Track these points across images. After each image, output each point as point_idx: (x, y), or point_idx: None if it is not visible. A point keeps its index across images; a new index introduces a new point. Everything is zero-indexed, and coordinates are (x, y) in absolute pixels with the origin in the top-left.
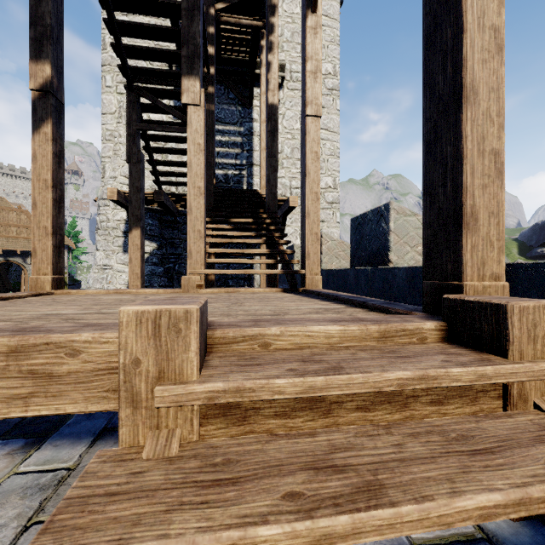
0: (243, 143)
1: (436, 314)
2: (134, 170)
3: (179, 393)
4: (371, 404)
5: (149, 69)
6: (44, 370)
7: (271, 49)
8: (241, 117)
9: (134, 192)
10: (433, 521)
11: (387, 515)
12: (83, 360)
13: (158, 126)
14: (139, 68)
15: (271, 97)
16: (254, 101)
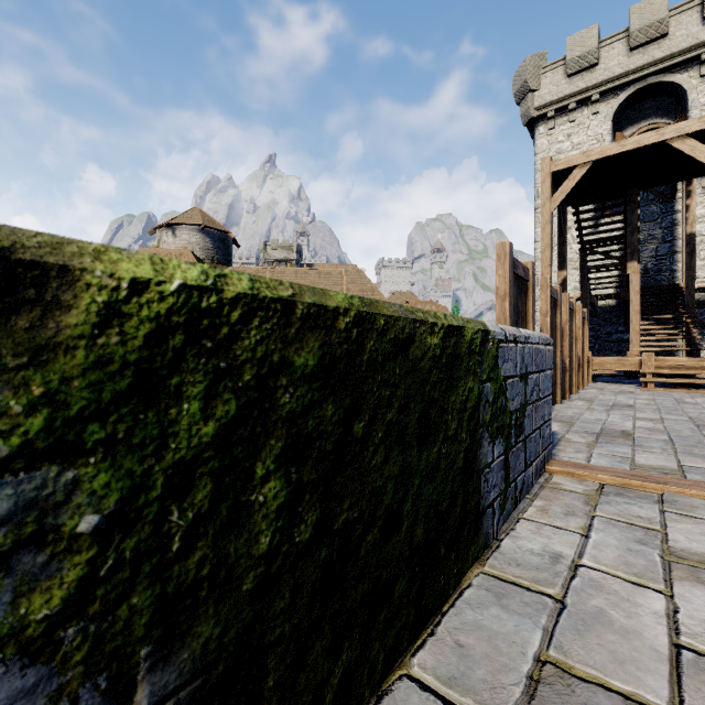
0: (664, 235)
1: None
2: (584, 294)
3: (652, 363)
4: (688, 369)
5: (595, 239)
6: (623, 363)
7: (689, 196)
8: (662, 213)
9: (584, 306)
10: (687, 373)
11: (680, 371)
12: (629, 362)
13: (599, 267)
14: (589, 240)
15: (689, 229)
16: (677, 195)
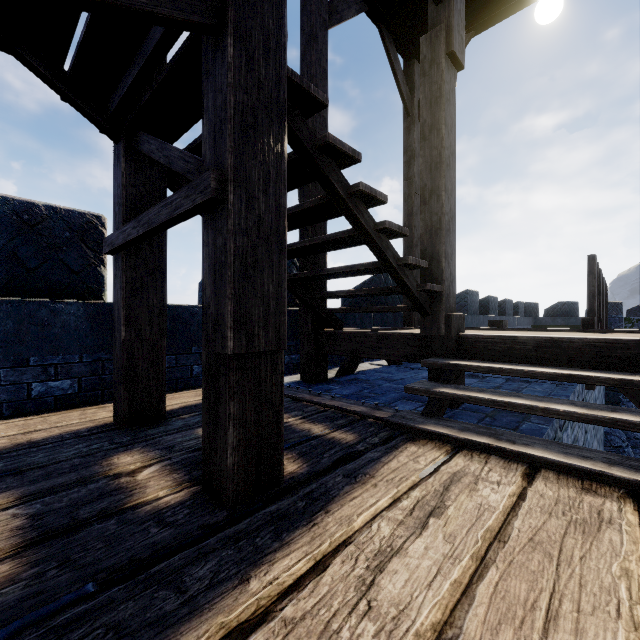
0: None
1: (417, 326)
2: None
3: None
4: None
5: None
6: None
7: None
8: None
9: None
10: None
11: None
12: None
13: None
14: None
15: None
16: None
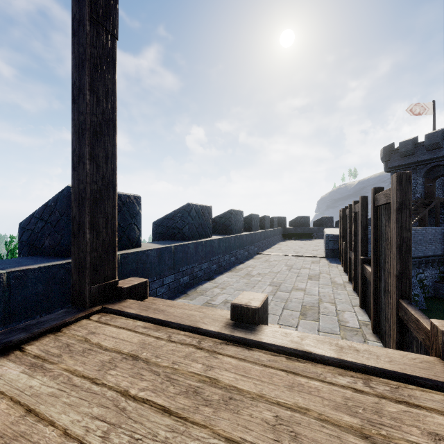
0: None
1: (103, 303)
2: None
3: None
4: None
5: None
6: None
7: None
8: None
9: None
10: None
11: None
12: None
13: None
14: None
15: None
16: None
